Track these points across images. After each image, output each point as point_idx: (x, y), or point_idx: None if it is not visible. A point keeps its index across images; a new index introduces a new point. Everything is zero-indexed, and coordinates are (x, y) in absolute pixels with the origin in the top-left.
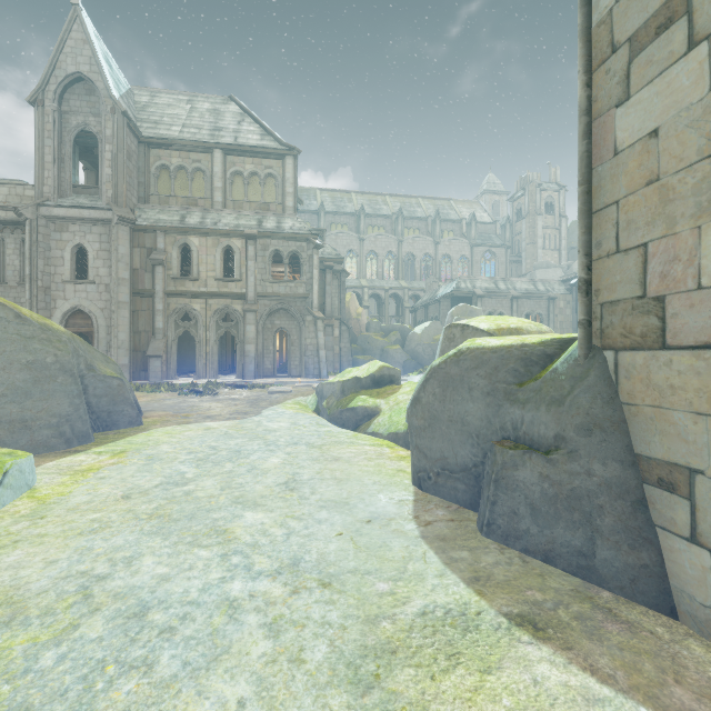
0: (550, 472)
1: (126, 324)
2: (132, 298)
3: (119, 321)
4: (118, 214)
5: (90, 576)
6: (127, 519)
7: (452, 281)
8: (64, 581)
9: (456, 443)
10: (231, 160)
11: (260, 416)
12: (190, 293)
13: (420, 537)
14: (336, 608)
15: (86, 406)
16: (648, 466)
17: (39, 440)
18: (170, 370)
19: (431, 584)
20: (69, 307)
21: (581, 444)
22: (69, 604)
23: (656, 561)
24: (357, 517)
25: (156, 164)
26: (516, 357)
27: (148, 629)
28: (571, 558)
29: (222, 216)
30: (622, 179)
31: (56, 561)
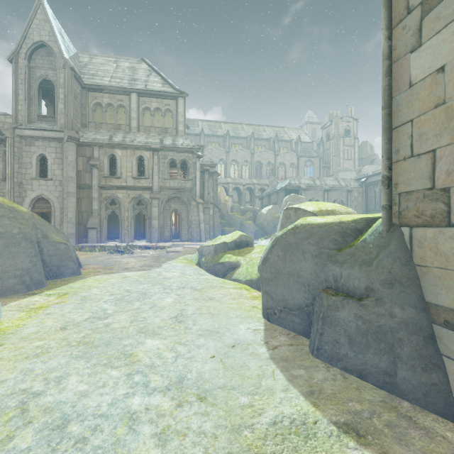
0: (362, 313)
1: (73, 207)
2: (77, 189)
3: (68, 205)
4: (67, 135)
5: (28, 393)
6: (62, 345)
7: (286, 179)
8: (9, 398)
9: (293, 290)
10: (143, 100)
11: (160, 268)
12: (115, 187)
13: (269, 358)
14: (209, 419)
15: (41, 262)
16: (436, 311)
17: (7, 286)
18: (102, 237)
19: (279, 398)
20: (35, 195)
21: (385, 294)
22: (9, 418)
23: (443, 381)
24: (225, 343)
25: (93, 102)
26: (335, 230)
27: (66, 439)
28: (379, 376)
29: (137, 136)
30: (416, 104)
31: (5, 381)
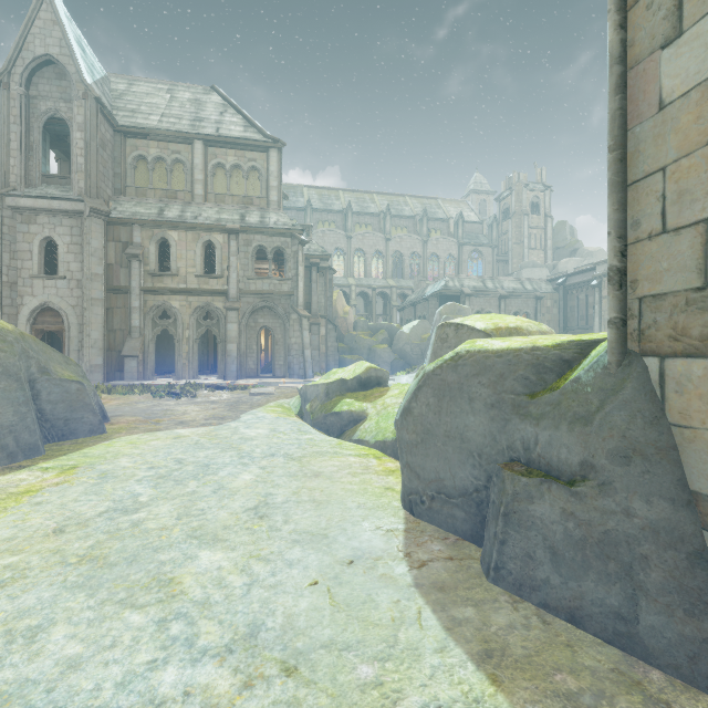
0: (576, 509)
1: (99, 322)
2: (107, 294)
3: (91, 319)
4: (90, 206)
5: None
6: (50, 564)
7: (440, 280)
8: None
9: (453, 463)
10: (213, 152)
11: (238, 421)
12: (169, 290)
13: (413, 585)
14: None
15: (35, 414)
16: None
17: None
18: (147, 370)
19: (430, 666)
20: (37, 303)
21: (616, 475)
22: None
23: None
24: (336, 556)
25: (132, 155)
26: (525, 362)
27: None
28: (606, 621)
29: (203, 209)
30: (671, 139)
31: None
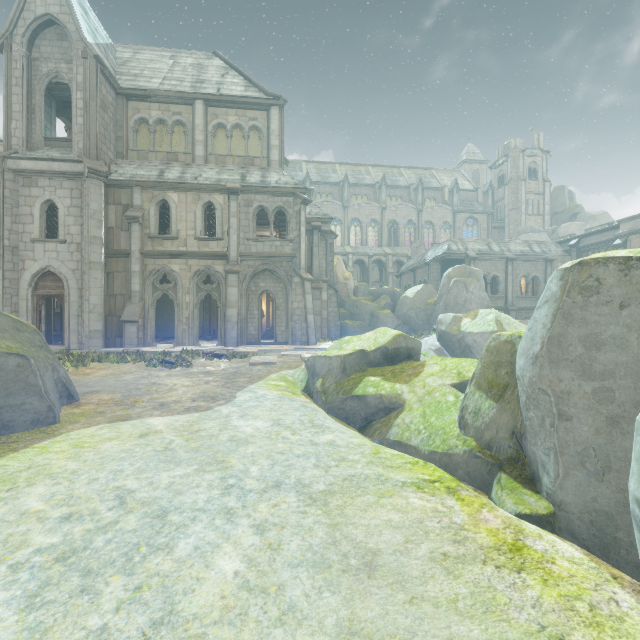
0: None
1: (98, 287)
2: (107, 258)
3: (90, 283)
4: (88, 166)
5: None
6: None
7: (442, 244)
8: None
9: None
10: (213, 112)
11: (231, 404)
12: (168, 253)
13: None
14: None
15: None
16: None
17: None
18: (147, 336)
19: None
20: (38, 268)
21: None
22: None
23: None
24: None
25: (134, 118)
26: None
27: None
28: None
29: (203, 170)
30: None
31: None
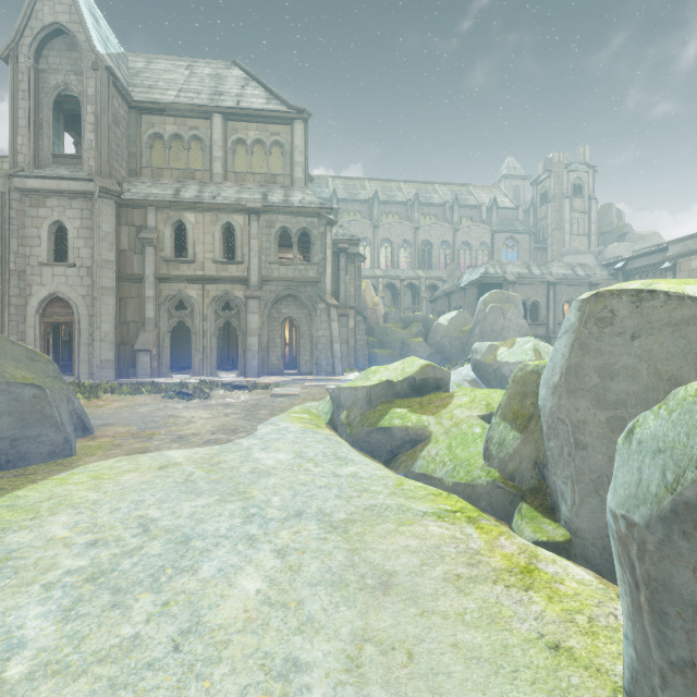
0: None
1: (110, 314)
2: (120, 283)
3: (102, 310)
4: (99, 185)
5: None
6: None
7: (479, 267)
8: None
9: None
10: (233, 126)
11: (252, 436)
12: (184, 278)
13: None
14: None
15: None
16: None
17: None
18: (162, 366)
19: None
20: (46, 293)
21: None
22: None
23: None
24: None
25: (148, 133)
26: None
27: None
28: None
29: (222, 189)
30: None
31: None
